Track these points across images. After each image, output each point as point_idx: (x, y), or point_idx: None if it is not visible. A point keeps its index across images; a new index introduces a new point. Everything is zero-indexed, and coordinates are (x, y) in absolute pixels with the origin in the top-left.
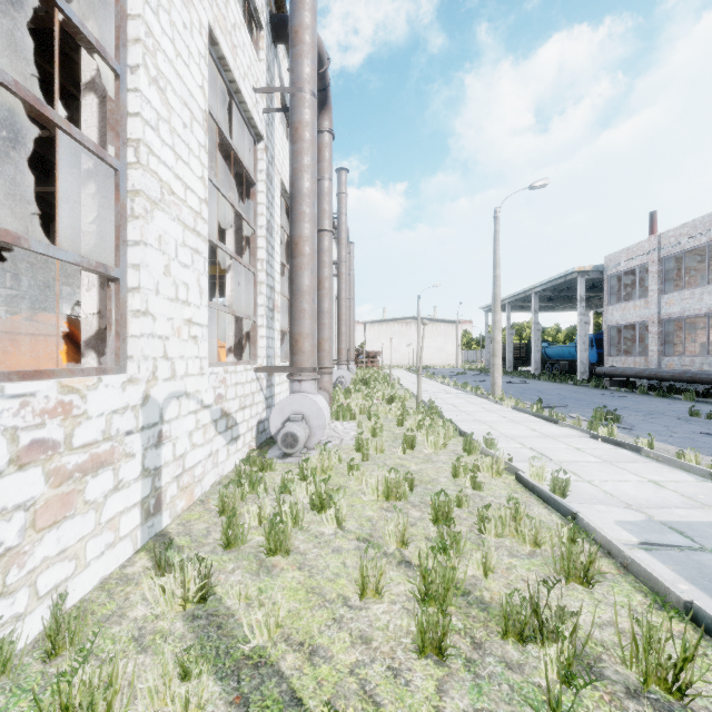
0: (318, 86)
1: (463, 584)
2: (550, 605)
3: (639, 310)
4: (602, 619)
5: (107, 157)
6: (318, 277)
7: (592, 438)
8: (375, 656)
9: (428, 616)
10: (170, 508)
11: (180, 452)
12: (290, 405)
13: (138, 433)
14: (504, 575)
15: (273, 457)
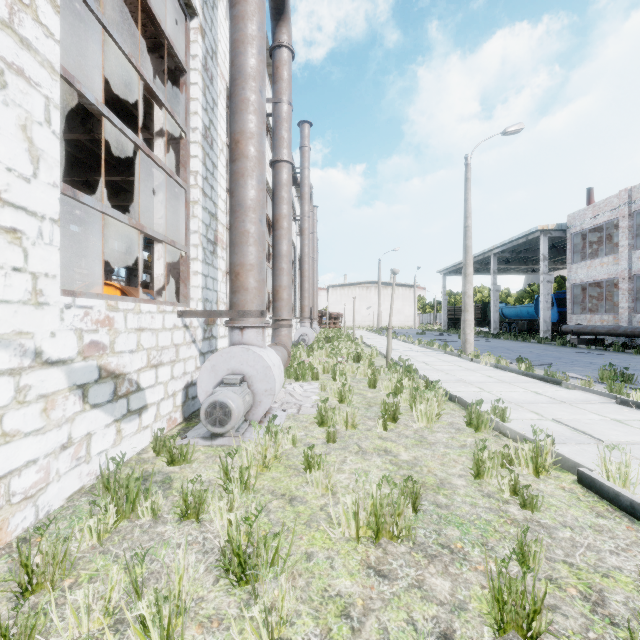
0: None
1: None
2: None
3: (606, 267)
4: None
5: None
6: (275, 215)
7: (621, 405)
8: None
9: None
10: None
11: None
12: (226, 361)
13: None
14: None
15: (188, 442)
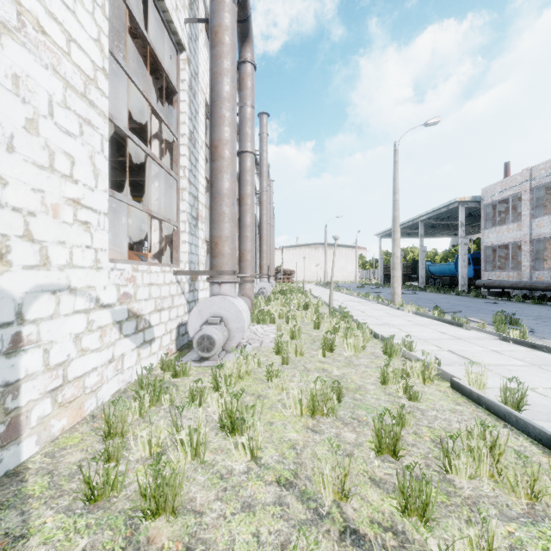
0: (241, 16)
1: None
2: None
3: (512, 233)
4: None
5: None
6: (241, 194)
7: (502, 341)
8: None
9: None
10: (39, 433)
11: (59, 359)
12: (209, 307)
13: None
14: None
15: (186, 362)
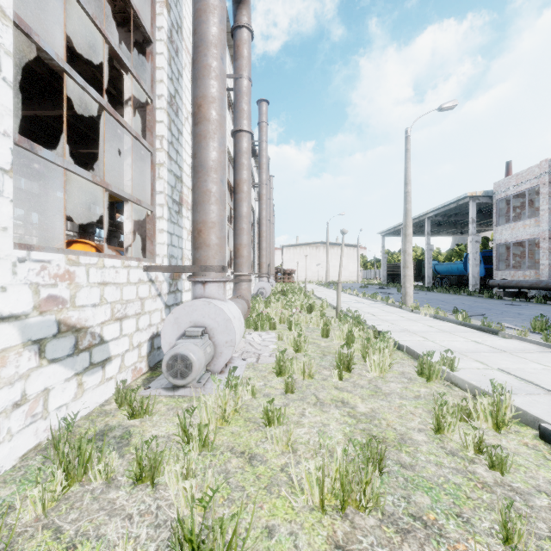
0: None
1: None
2: None
3: (528, 229)
4: None
5: None
6: (236, 180)
7: None
8: None
9: None
10: None
11: None
12: (188, 314)
13: None
14: None
15: (149, 395)
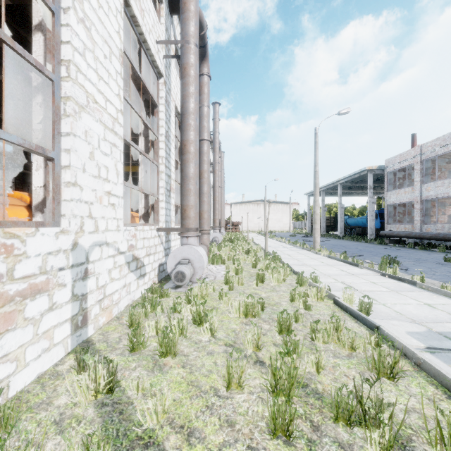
0: (200, 44)
1: (303, 379)
2: (371, 398)
3: (407, 194)
4: (407, 406)
5: (45, 70)
6: (200, 170)
7: (382, 276)
8: (238, 437)
9: (278, 406)
10: (94, 323)
11: (102, 283)
12: (181, 253)
13: (69, 269)
14: (331, 372)
15: (168, 288)
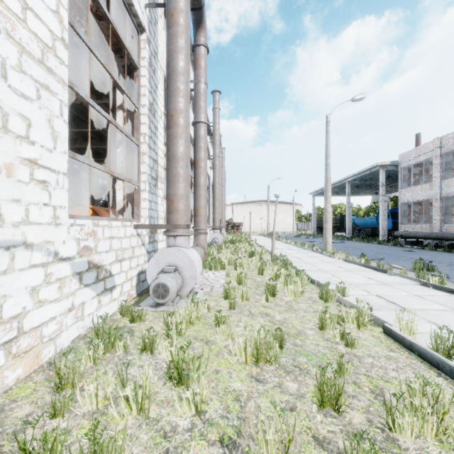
0: (195, 5)
1: None
2: None
3: (425, 191)
4: None
5: None
6: (196, 158)
7: (423, 286)
8: None
9: None
10: None
11: (13, 312)
12: (165, 258)
13: None
14: None
15: (142, 308)
